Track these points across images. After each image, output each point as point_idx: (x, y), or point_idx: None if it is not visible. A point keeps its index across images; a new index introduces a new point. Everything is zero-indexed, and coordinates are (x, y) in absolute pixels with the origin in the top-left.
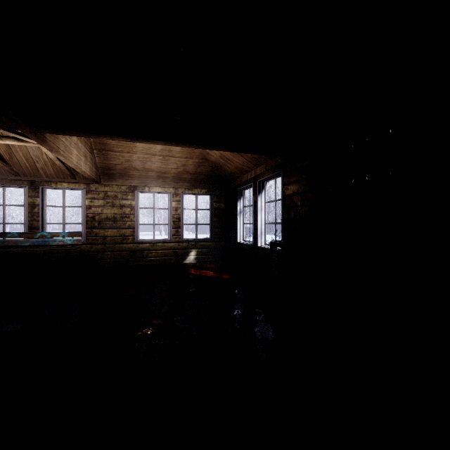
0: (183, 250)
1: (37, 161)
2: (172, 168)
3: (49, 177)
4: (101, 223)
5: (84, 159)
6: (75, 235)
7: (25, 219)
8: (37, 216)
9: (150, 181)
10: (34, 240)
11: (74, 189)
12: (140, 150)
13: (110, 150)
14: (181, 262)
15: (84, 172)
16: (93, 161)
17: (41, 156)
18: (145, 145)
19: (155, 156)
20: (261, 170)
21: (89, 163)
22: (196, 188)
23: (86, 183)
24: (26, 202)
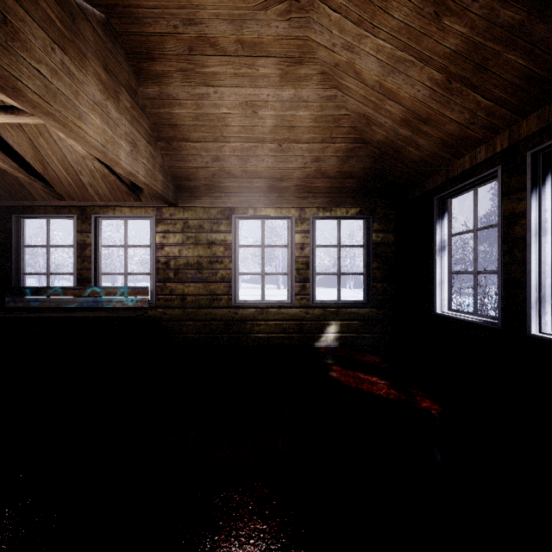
0: (314, 322)
1: (80, 171)
2: (295, 168)
3: (104, 199)
4: (179, 273)
5: (130, 148)
6: (139, 293)
7: (74, 267)
8: (89, 261)
9: (257, 197)
10: (83, 300)
11: (139, 217)
12: (236, 133)
13: (185, 138)
14: (311, 344)
15: (132, 176)
16: (158, 162)
17: (84, 161)
18: (243, 119)
19: (262, 144)
20: (546, 117)
21: (146, 161)
22: (338, 206)
23: (156, 206)
24: (74, 241)
